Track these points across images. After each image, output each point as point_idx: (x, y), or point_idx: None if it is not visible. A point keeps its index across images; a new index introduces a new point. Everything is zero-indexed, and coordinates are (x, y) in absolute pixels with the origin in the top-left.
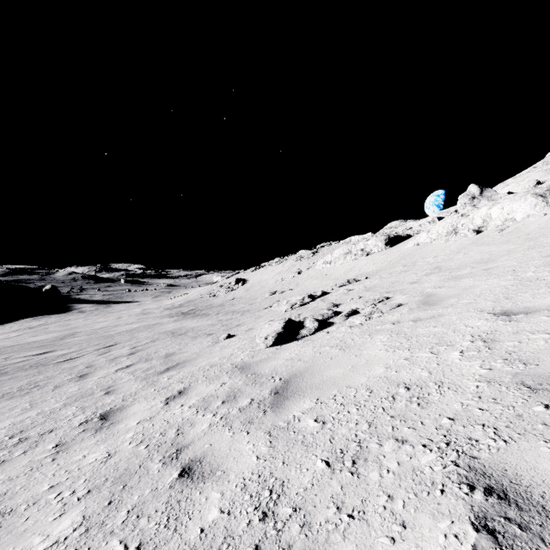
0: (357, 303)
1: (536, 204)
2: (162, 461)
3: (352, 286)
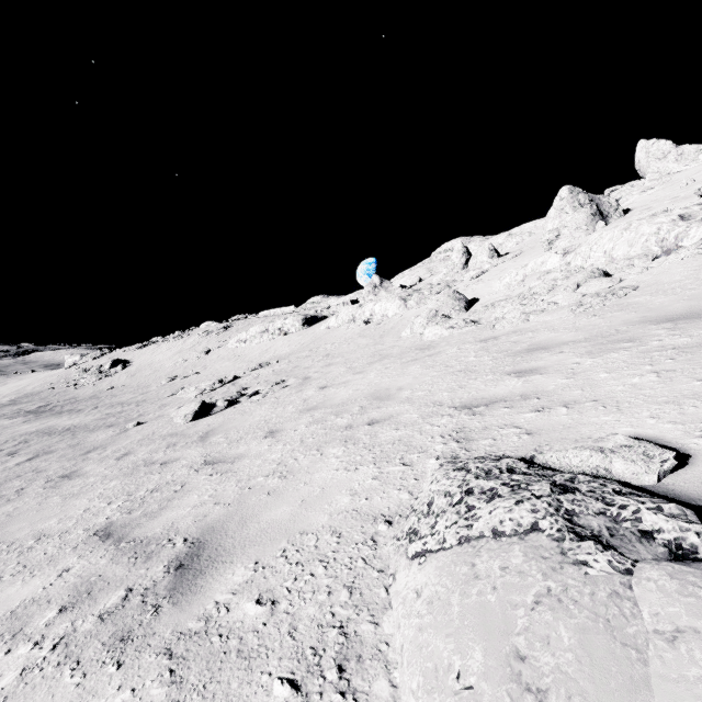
0: (261, 386)
1: (400, 305)
2: (146, 467)
3: (264, 370)
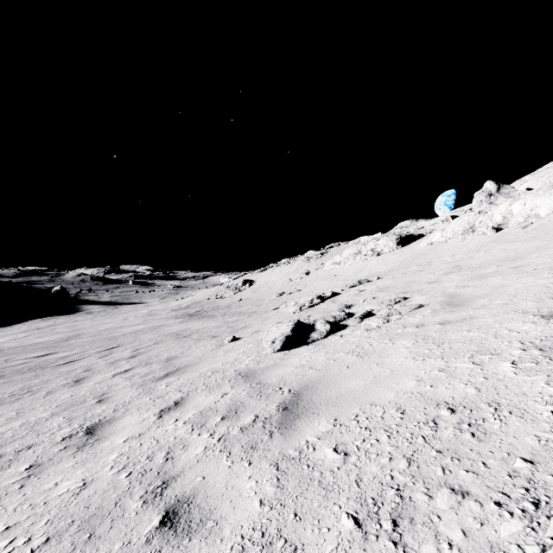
0: (372, 304)
1: None
2: (143, 497)
3: (364, 287)
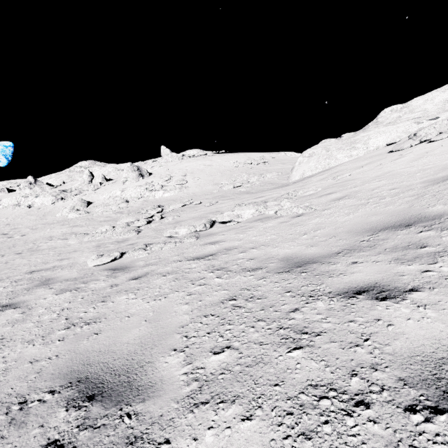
0: None
1: (53, 200)
2: None
3: None
